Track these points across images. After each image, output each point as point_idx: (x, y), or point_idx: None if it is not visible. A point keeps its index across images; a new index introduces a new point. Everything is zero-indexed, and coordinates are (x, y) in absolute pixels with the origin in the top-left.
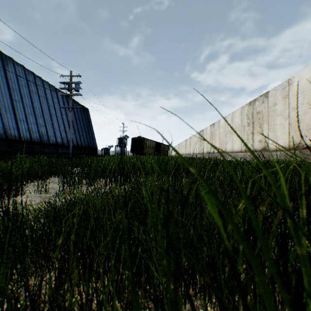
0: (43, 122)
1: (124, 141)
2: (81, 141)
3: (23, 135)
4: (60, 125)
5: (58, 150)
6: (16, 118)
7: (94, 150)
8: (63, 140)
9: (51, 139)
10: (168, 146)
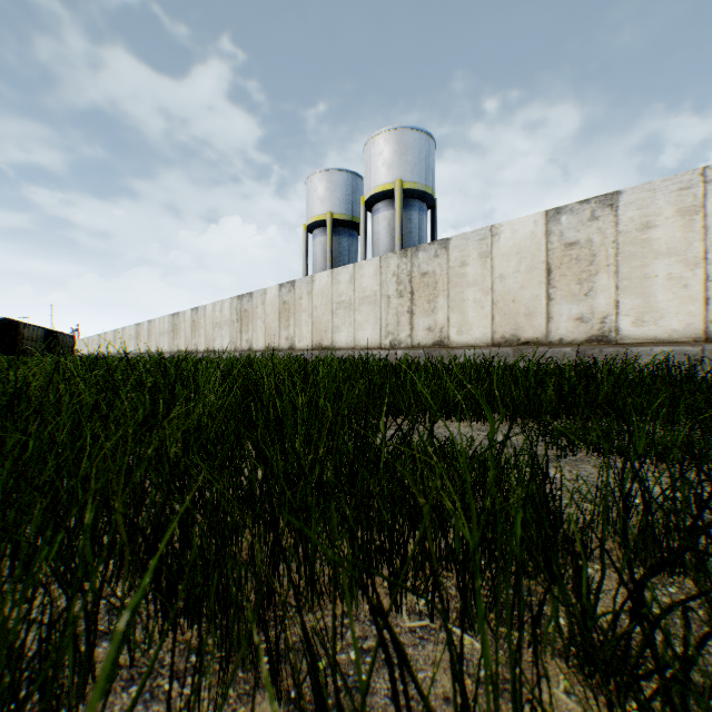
0: None
1: None
2: None
3: None
4: None
5: None
6: None
7: None
8: None
9: None
10: (75, 338)
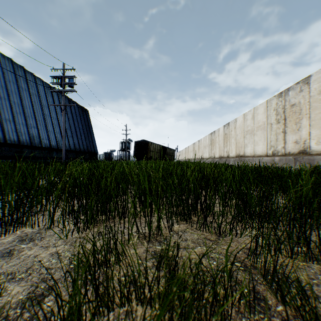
0: (34, 123)
1: (127, 145)
2: (79, 144)
3: (9, 137)
4: (55, 126)
5: (51, 154)
6: (1, 117)
7: (94, 154)
8: (59, 144)
9: (43, 142)
10: (174, 150)
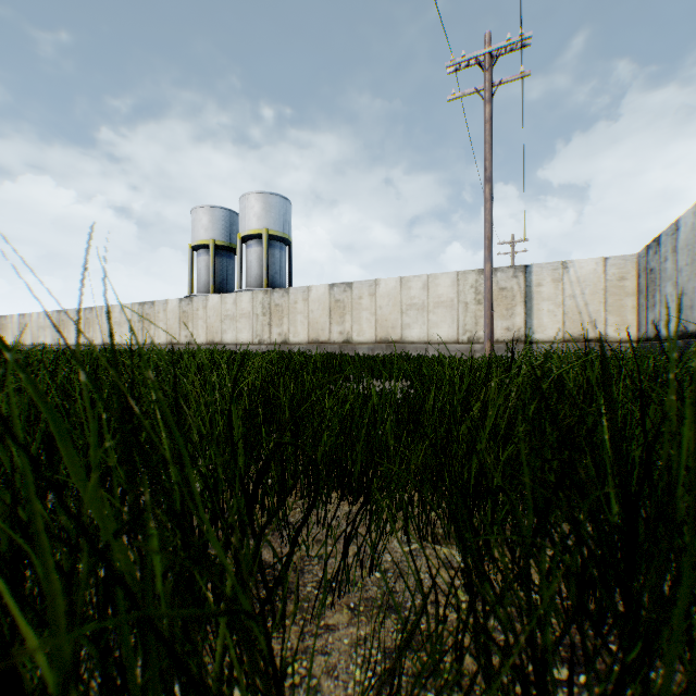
0: None
1: None
2: None
3: None
4: None
5: None
6: None
7: None
8: None
9: None
10: None
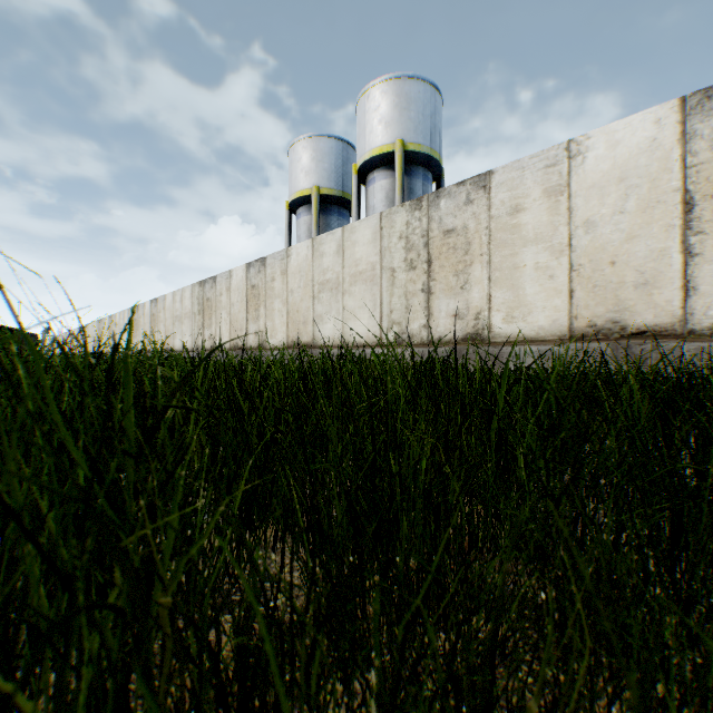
0: None
1: None
2: None
3: None
4: None
5: None
6: None
7: None
8: None
9: None
10: (38, 336)
